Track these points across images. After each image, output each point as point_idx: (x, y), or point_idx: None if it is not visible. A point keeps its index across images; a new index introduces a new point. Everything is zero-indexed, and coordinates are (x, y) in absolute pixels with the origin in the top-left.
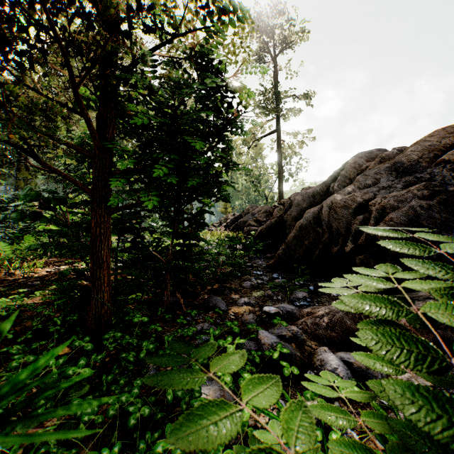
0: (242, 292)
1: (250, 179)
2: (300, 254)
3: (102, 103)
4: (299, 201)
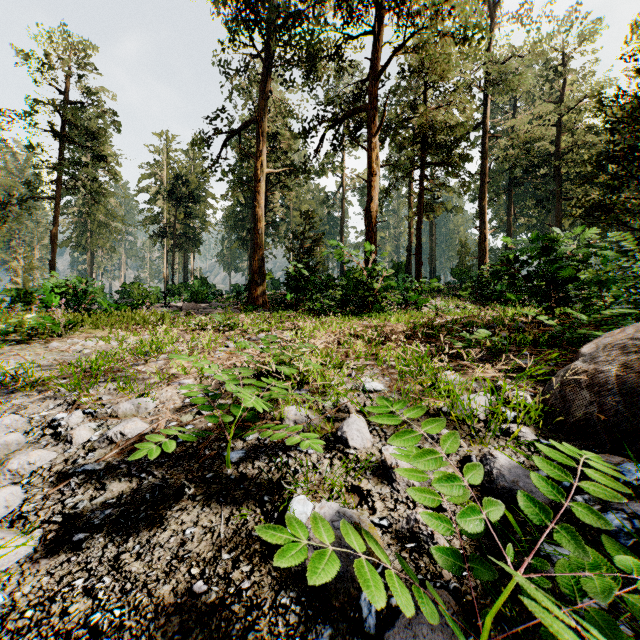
0: None
1: None
2: None
3: None
4: None
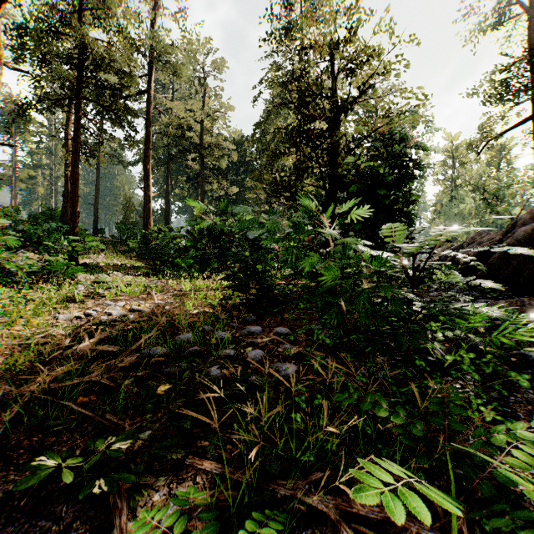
0: (427, 298)
1: (482, 195)
2: (506, 275)
3: (331, 179)
4: (525, 220)
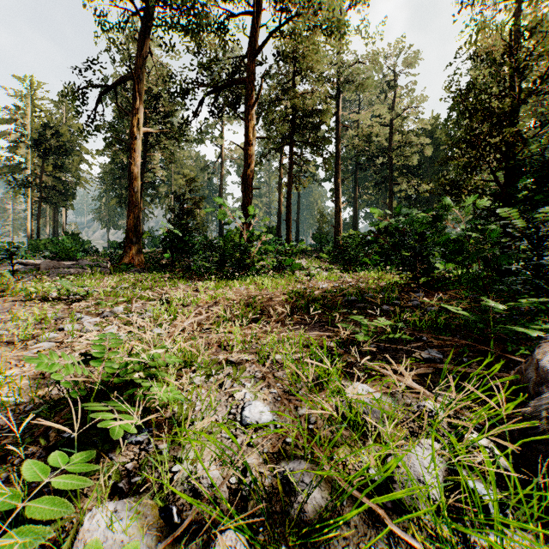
0: None
1: None
2: None
3: (506, 170)
4: None
